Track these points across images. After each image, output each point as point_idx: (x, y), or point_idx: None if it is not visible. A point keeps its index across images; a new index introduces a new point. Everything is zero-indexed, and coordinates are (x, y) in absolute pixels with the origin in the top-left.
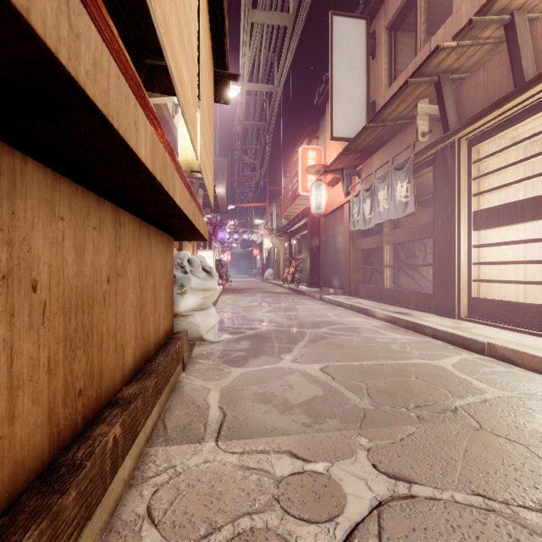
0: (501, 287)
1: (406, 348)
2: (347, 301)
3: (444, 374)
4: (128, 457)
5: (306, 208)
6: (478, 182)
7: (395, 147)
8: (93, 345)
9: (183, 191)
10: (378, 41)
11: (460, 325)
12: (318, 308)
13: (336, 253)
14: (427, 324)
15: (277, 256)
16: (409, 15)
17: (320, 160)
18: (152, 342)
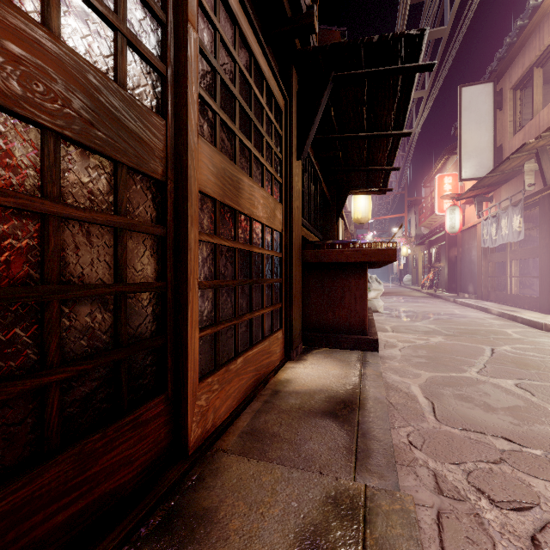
0: None
1: (493, 325)
2: (474, 303)
3: (500, 332)
4: None
5: (444, 223)
6: None
7: (518, 184)
8: None
9: None
10: (505, 97)
11: (544, 317)
12: (448, 307)
13: (471, 264)
14: (519, 316)
15: (415, 262)
16: (531, 78)
17: (456, 184)
18: None
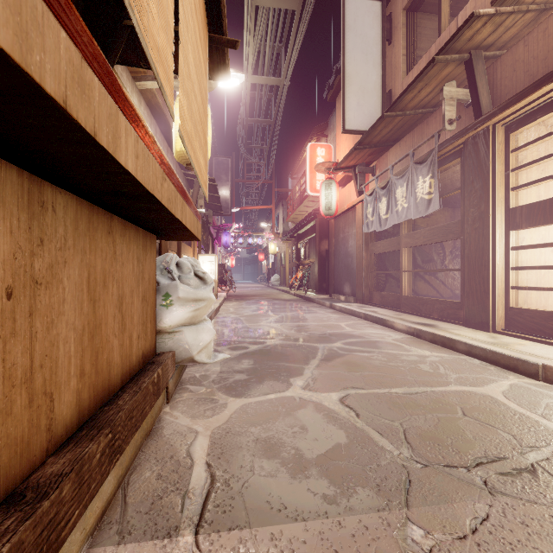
0: (541, 295)
1: (440, 369)
2: (361, 310)
3: (497, 408)
4: None
5: (315, 210)
6: (515, 175)
7: (415, 140)
8: None
9: (144, 156)
10: (395, 24)
11: (498, 340)
12: (329, 318)
13: (347, 257)
14: (459, 339)
15: (283, 261)
16: None
17: (330, 158)
18: (117, 373)
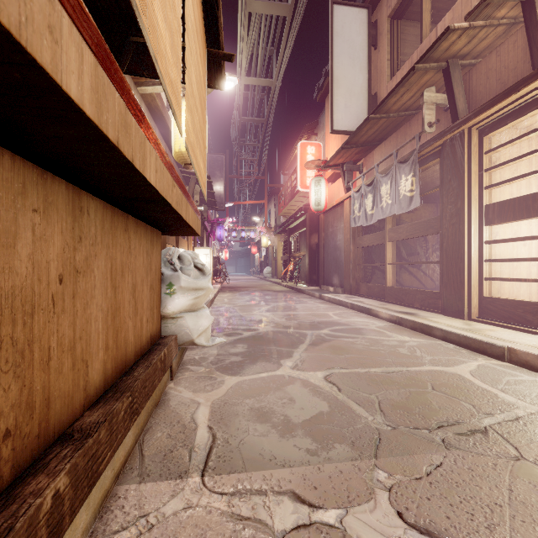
0: (513, 286)
1: (416, 352)
2: (348, 300)
3: (463, 384)
4: (82, 510)
5: (305, 205)
6: (489, 174)
7: (399, 140)
8: (33, 366)
9: (161, 170)
10: (381, 30)
11: (472, 327)
12: (318, 307)
13: (336, 251)
14: (436, 326)
15: (275, 254)
16: (413, 3)
17: (319, 156)
18: (132, 351)
